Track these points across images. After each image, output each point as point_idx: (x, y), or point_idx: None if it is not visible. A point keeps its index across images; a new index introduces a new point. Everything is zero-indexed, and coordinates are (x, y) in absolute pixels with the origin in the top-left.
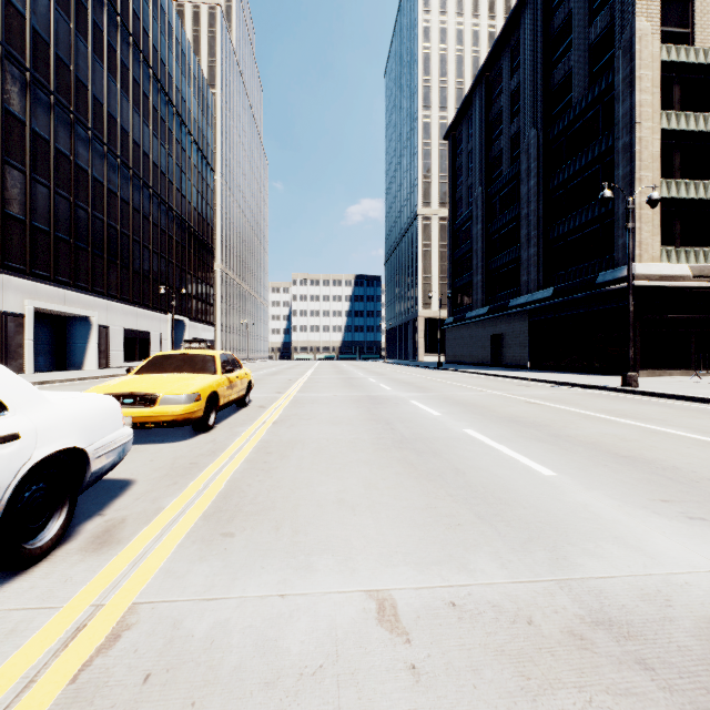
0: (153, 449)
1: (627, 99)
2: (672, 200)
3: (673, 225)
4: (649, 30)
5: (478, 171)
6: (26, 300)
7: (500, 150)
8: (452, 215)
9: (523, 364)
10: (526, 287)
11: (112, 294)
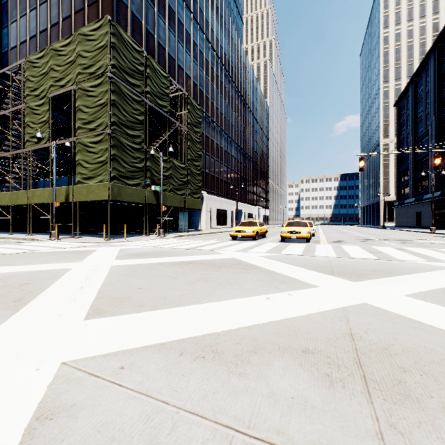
0: None
1: None
2: None
3: None
4: None
5: (410, 128)
6: (233, 206)
7: (422, 119)
8: (398, 147)
9: (429, 226)
10: (430, 190)
11: (245, 201)
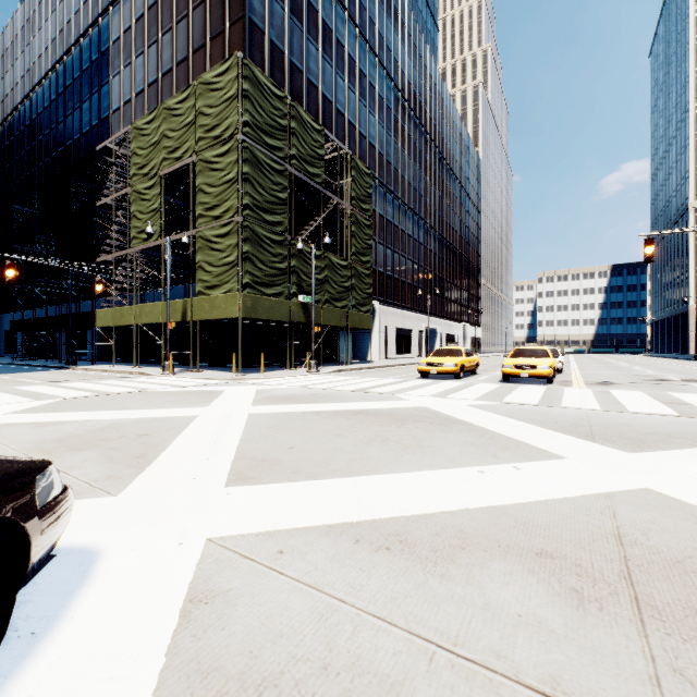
0: None
1: None
2: None
3: None
4: None
5: None
6: (423, 324)
7: None
8: None
9: None
10: None
11: (442, 315)
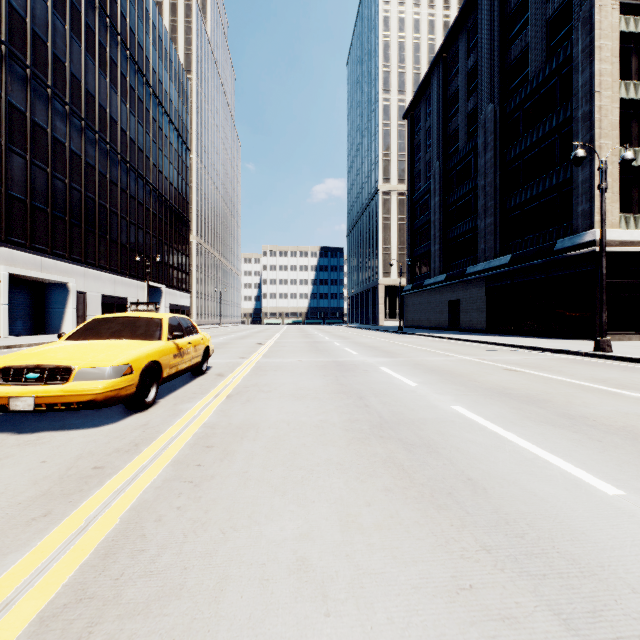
0: (59, 440)
1: (586, 69)
2: (630, 168)
3: (631, 193)
4: (609, 1)
5: (436, 147)
6: (1, 266)
7: (457, 126)
8: (410, 189)
9: (480, 328)
10: (483, 255)
11: (90, 262)
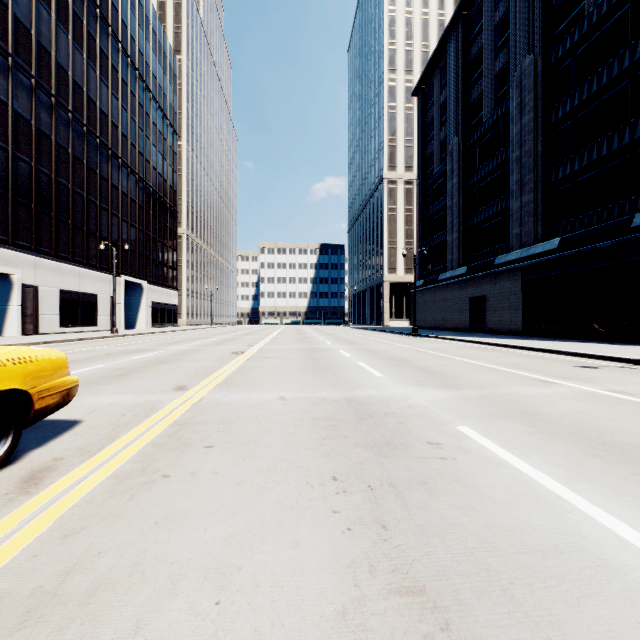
0: None
1: None
2: None
3: None
4: None
5: (453, 120)
6: None
7: (481, 93)
8: (421, 174)
9: (514, 330)
10: (518, 241)
11: (44, 250)
